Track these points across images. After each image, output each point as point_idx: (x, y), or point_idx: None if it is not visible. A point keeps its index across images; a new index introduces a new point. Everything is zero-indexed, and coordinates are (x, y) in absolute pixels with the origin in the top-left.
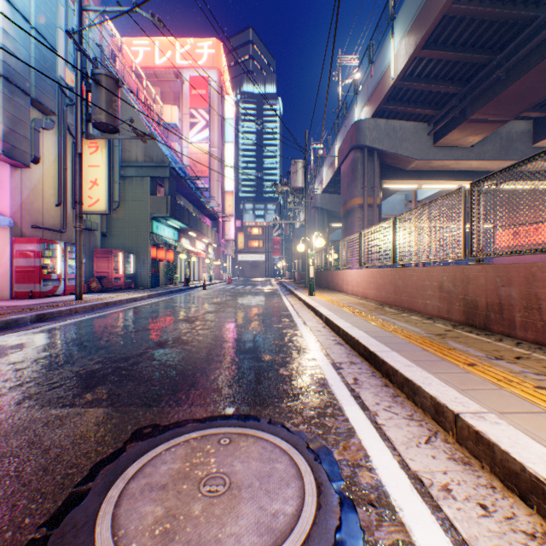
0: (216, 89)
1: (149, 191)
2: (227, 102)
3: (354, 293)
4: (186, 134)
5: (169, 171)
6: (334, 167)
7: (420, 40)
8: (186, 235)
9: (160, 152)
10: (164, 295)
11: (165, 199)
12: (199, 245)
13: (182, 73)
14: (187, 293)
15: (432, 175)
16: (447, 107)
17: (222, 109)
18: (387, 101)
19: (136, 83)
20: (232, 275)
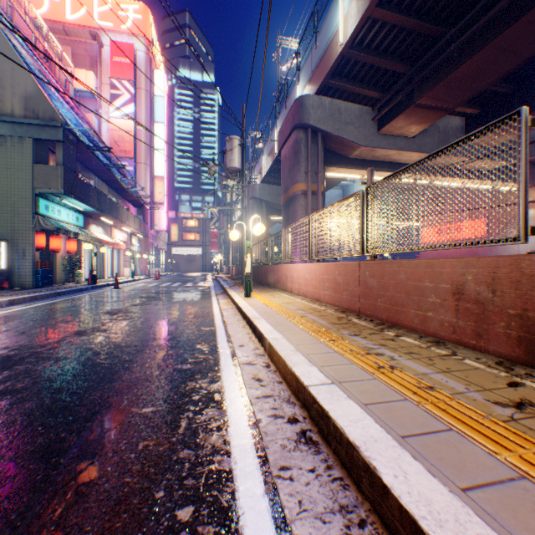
0: (143, 60)
1: (33, 157)
2: (157, 77)
3: (302, 292)
4: (106, 107)
5: (63, 132)
6: (274, 154)
7: None
8: (98, 221)
9: (50, 106)
10: (44, 299)
11: (56, 169)
12: (118, 234)
13: (101, 36)
14: (86, 294)
15: (375, 165)
16: (394, 90)
17: (151, 84)
18: (334, 75)
19: (29, 27)
20: (165, 269)
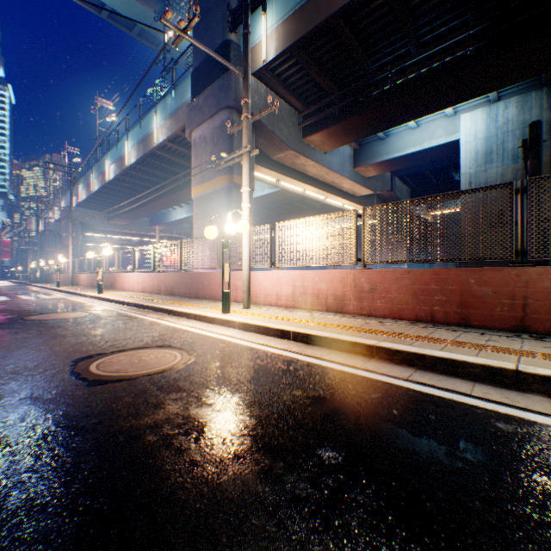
0: None
1: None
2: None
3: None
4: None
5: None
6: None
7: (86, 198)
8: None
9: None
10: None
11: None
12: None
13: None
14: None
15: (112, 233)
16: (109, 212)
17: None
18: (83, 203)
19: None
20: None
